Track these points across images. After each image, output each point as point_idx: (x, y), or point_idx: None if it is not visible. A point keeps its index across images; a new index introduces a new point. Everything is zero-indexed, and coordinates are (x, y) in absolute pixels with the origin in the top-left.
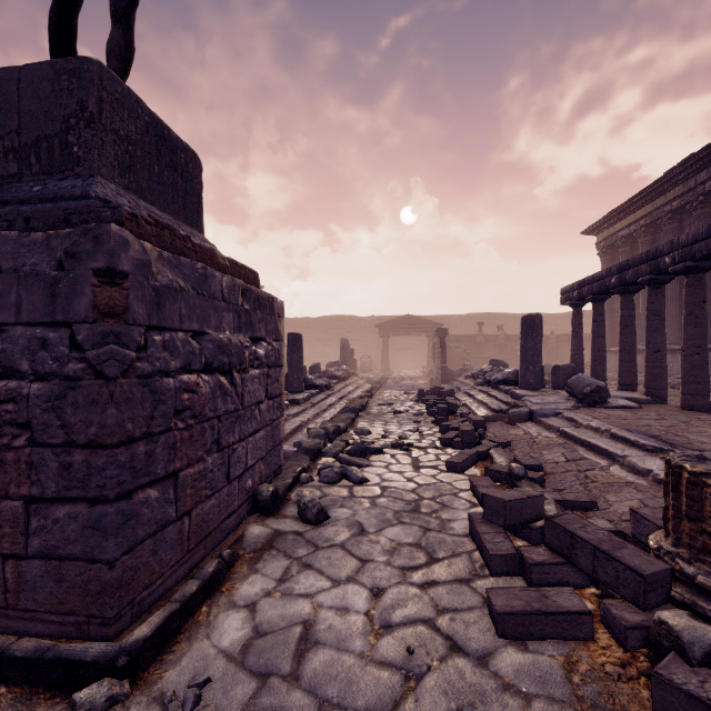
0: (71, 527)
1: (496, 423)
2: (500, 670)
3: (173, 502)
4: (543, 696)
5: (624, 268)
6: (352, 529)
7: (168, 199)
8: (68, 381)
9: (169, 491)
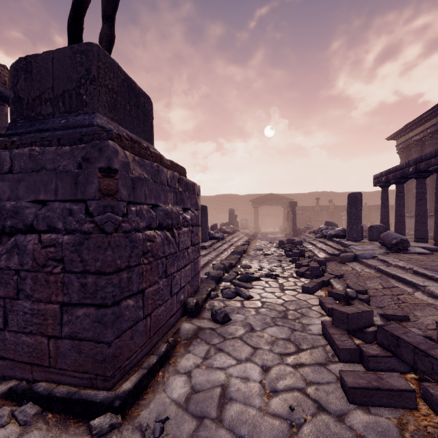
0: (86, 321)
1: (331, 262)
2: (353, 425)
3: (142, 308)
4: None
5: (419, 161)
6: (246, 327)
7: (134, 125)
8: (84, 234)
9: (139, 301)
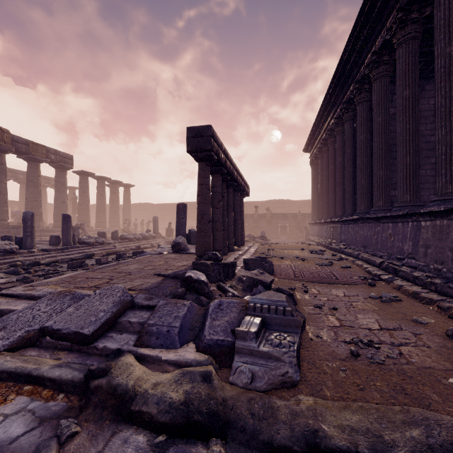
0: None
1: None
2: None
3: None
4: None
5: None
6: None
7: None
8: None
9: None
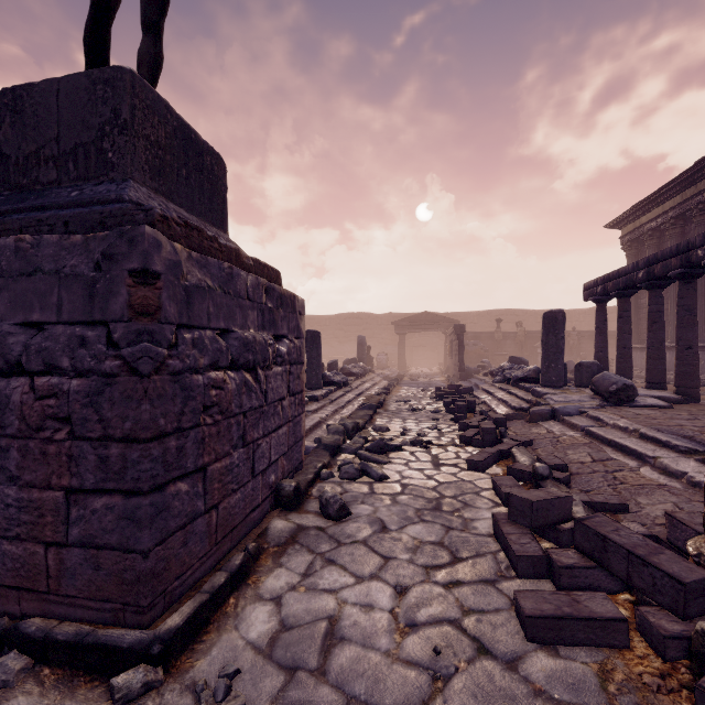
0: (108, 517)
1: (516, 422)
2: (530, 675)
3: (202, 496)
4: (577, 704)
5: (653, 262)
6: (374, 526)
7: (195, 201)
8: (105, 378)
9: (198, 485)
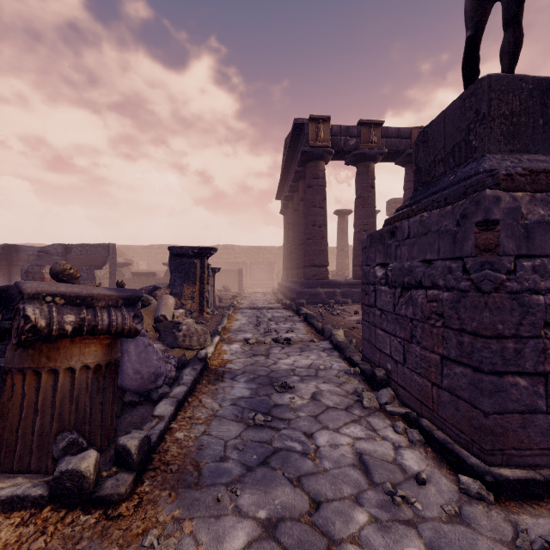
0: (462, 380)
1: None
2: None
3: (543, 397)
4: None
5: None
6: None
7: None
8: (461, 292)
9: (538, 386)
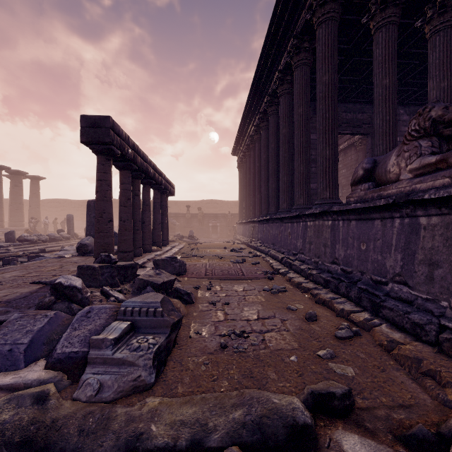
0: None
1: None
2: None
3: None
4: None
5: None
6: None
7: None
8: None
9: None
